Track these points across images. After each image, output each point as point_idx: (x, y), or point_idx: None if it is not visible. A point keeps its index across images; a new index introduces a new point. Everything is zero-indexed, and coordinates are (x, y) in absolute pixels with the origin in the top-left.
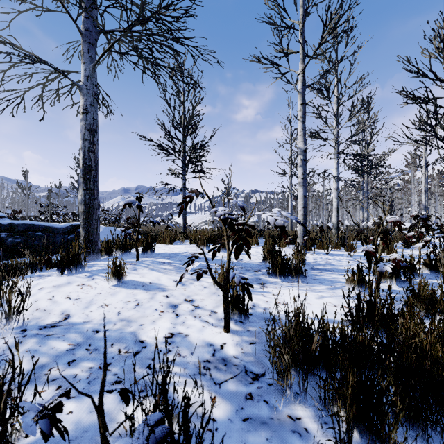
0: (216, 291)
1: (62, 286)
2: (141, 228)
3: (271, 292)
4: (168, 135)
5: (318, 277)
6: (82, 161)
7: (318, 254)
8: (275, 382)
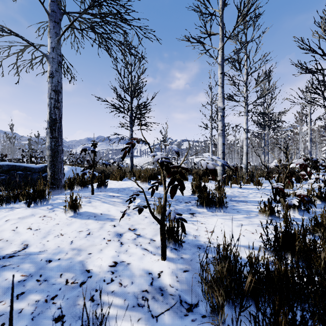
0: (155, 221)
1: (25, 218)
2: (99, 168)
3: (200, 221)
4: (119, 97)
5: (235, 207)
6: (49, 115)
7: (233, 188)
8: (207, 313)
